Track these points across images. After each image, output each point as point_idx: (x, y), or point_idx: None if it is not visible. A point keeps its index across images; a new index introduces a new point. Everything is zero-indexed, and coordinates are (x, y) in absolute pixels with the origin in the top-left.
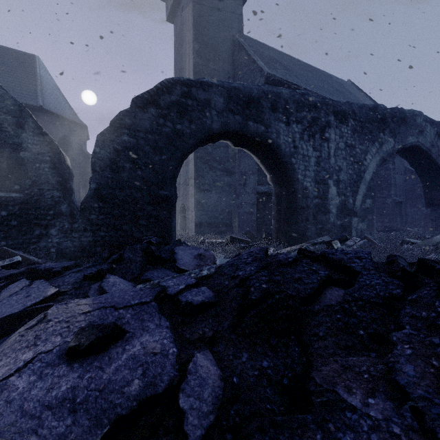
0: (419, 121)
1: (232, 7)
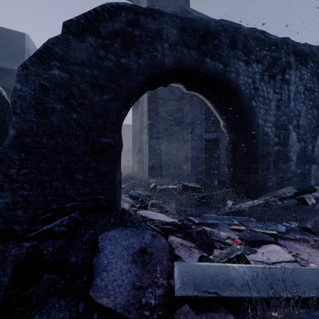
0: None
1: None
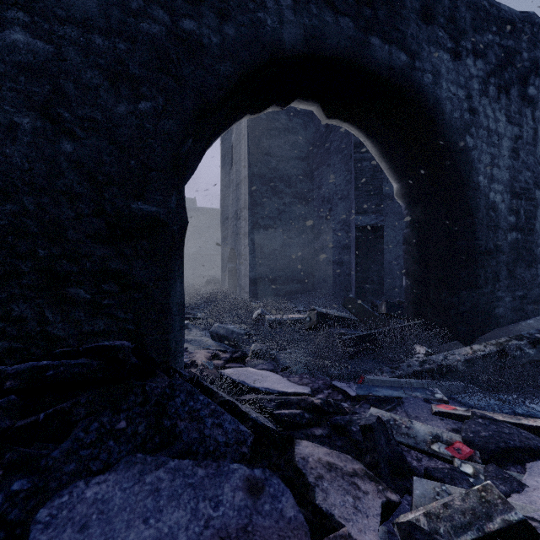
0: None
1: None
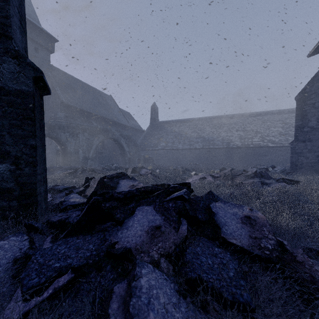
0: (113, 131)
1: (44, 56)
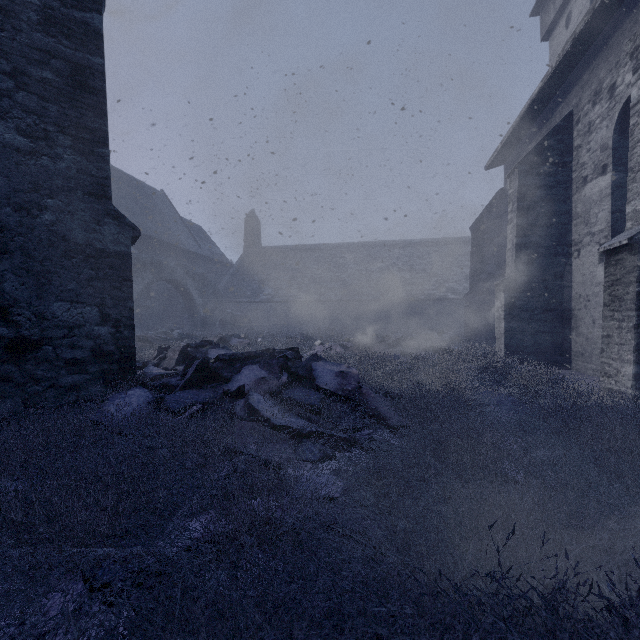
0: (171, 265)
1: None
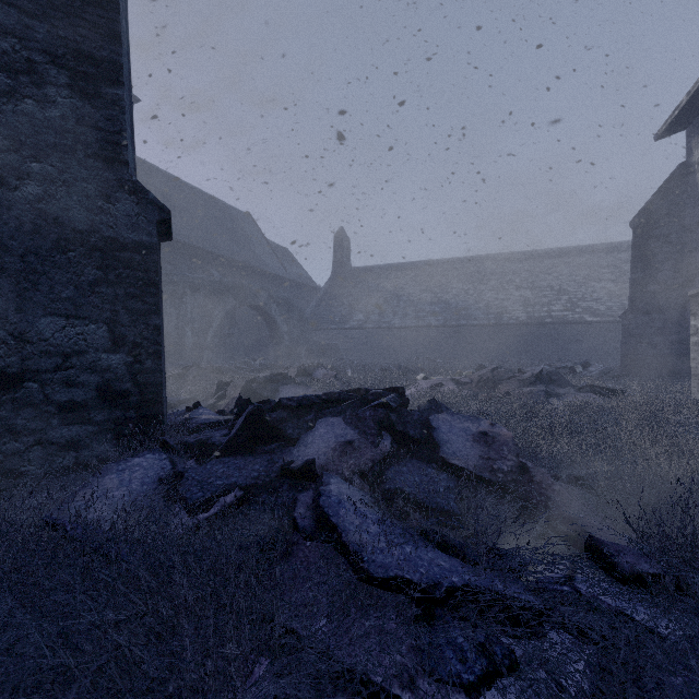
0: (255, 289)
1: None
